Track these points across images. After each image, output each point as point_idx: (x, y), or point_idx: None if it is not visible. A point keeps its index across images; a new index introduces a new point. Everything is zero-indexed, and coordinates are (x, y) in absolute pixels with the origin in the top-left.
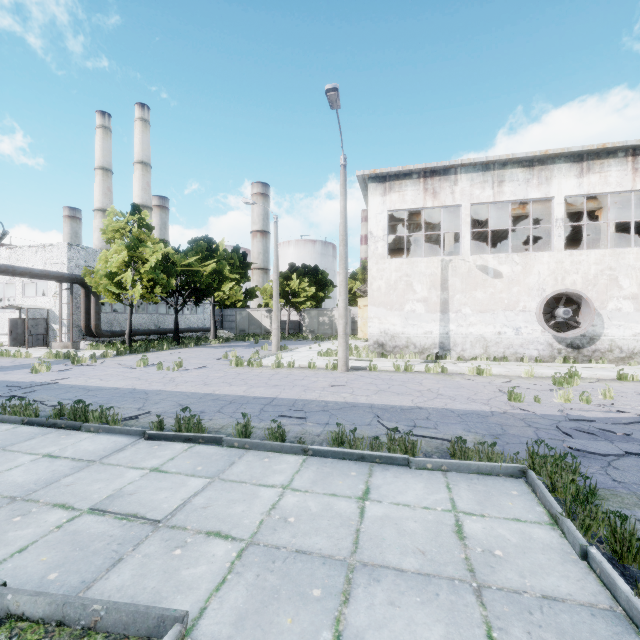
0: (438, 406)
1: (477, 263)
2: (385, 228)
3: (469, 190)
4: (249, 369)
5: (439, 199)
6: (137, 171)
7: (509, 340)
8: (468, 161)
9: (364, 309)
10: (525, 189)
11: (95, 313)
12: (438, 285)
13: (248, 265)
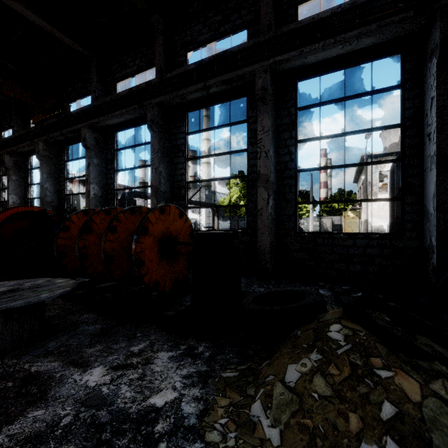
0: None
1: None
2: (377, 180)
3: None
4: None
5: None
6: (204, 144)
7: None
8: None
9: (347, 218)
10: None
11: (217, 221)
12: None
13: None
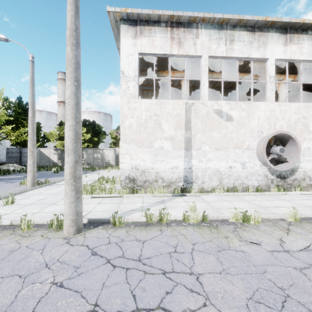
0: None
1: (214, 107)
2: (136, 69)
3: (208, 44)
4: None
5: (183, 48)
6: None
7: (238, 173)
8: (208, 15)
9: None
10: (249, 49)
11: None
12: (183, 125)
13: None
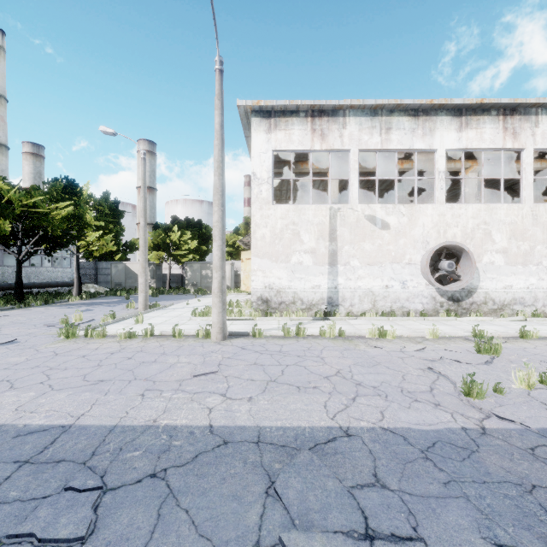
0: (373, 422)
1: (365, 213)
2: (270, 169)
3: (358, 135)
4: (82, 343)
5: (327, 142)
6: None
7: (396, 294)
8: (358, 102)
9: (247, 262)
10: (411, 139)
11: None
12: (326, 235)
13: (120, 213)
